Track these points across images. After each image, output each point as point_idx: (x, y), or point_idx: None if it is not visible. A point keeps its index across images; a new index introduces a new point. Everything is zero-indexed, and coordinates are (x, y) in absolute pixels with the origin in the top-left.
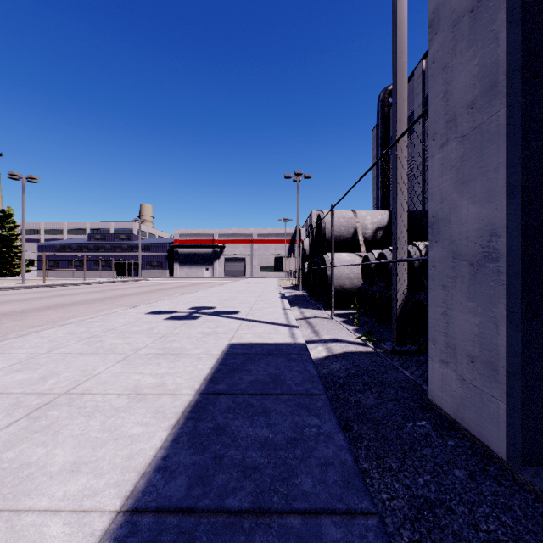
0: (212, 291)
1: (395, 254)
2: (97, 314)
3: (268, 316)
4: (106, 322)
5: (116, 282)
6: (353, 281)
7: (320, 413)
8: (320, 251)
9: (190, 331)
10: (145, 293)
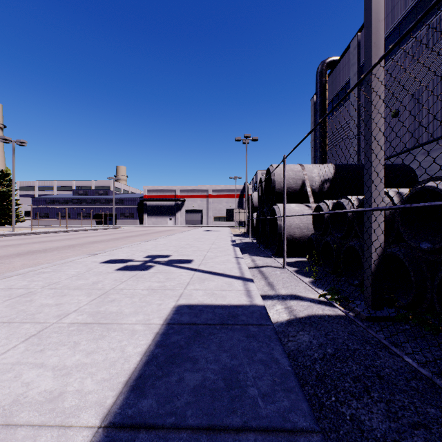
0: (171, 238)
1: (369, 201)
2: (52, 263)
3: (221, 265)
4: (54, 274)
5: (93, 229)
6: (302, 230)
7: None
8: (268, 202)
9: (136, 286)
10: (113, 240)
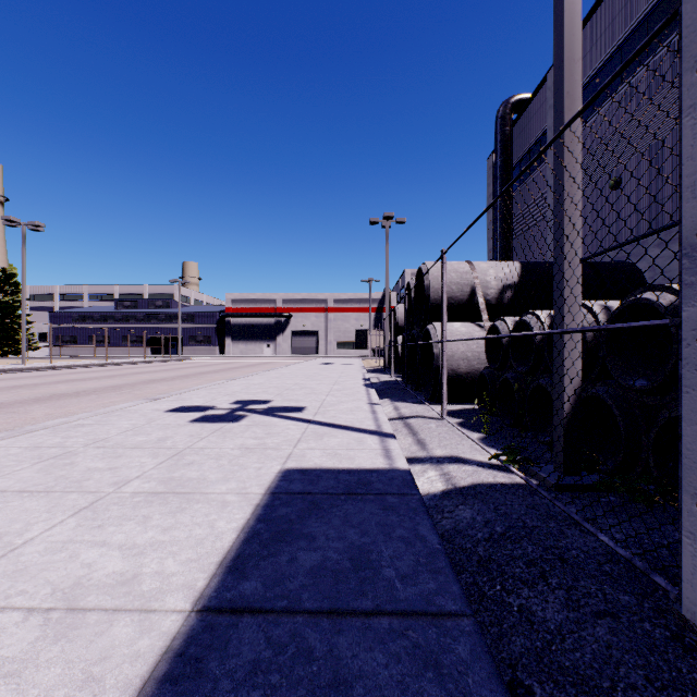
0: (271, 375)
1: (561, 319)
2: (94, 412)
3: (347, 415)
4: (99, 427)
5: (148, 362)
6: (471, 362)
7: (470, 690)
8: (420, 320)
9: (223, 443)
10: (181, 377)
